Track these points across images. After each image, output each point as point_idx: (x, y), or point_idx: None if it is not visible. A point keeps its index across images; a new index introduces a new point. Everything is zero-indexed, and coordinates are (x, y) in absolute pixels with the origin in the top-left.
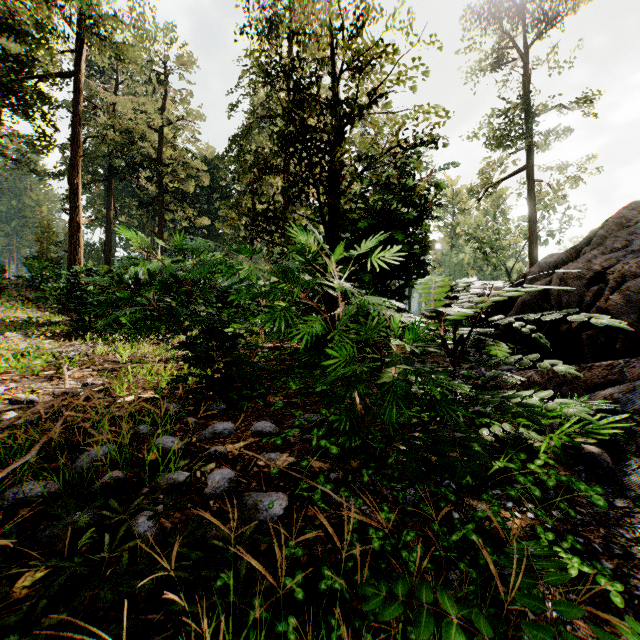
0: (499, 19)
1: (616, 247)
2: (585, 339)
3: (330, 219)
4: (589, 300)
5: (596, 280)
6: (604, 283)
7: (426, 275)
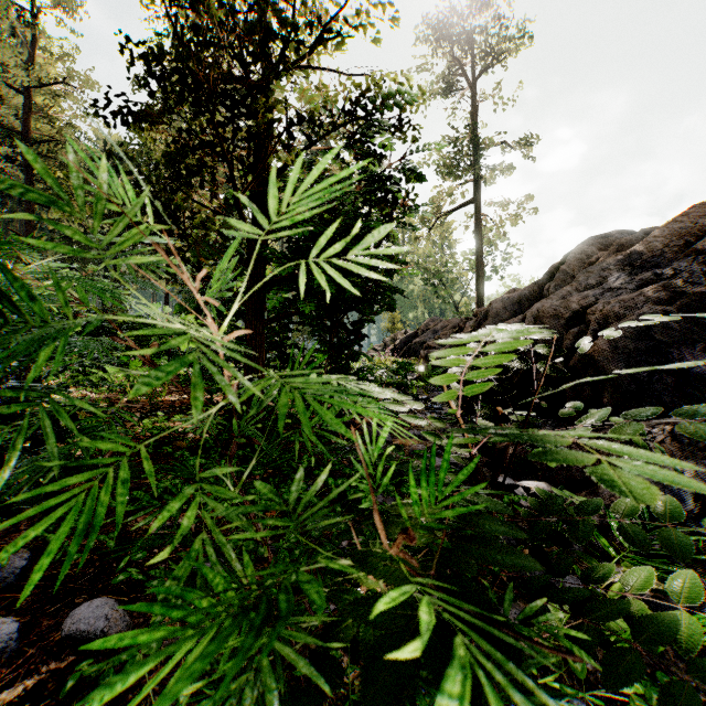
0: (449, 44)
1: (591, 284)
2: (568, 390)
3: (254, 218)
4: (569, 343)
5: (575, 320)
6: (586, 324)
7: (390, 308)
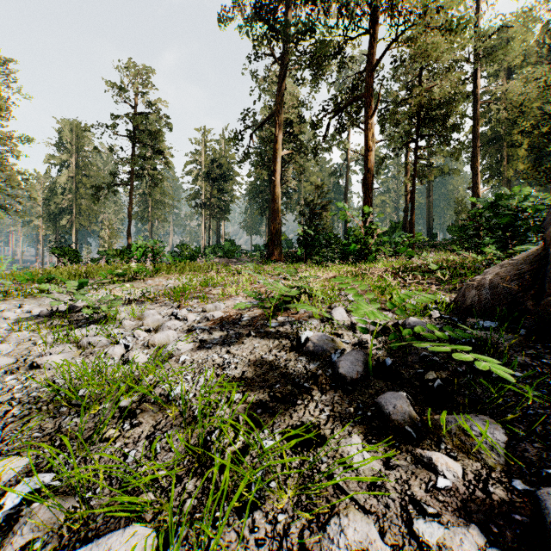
0: None
1: None
2: None
3: None
4: None
5: None
6: None
7: None
